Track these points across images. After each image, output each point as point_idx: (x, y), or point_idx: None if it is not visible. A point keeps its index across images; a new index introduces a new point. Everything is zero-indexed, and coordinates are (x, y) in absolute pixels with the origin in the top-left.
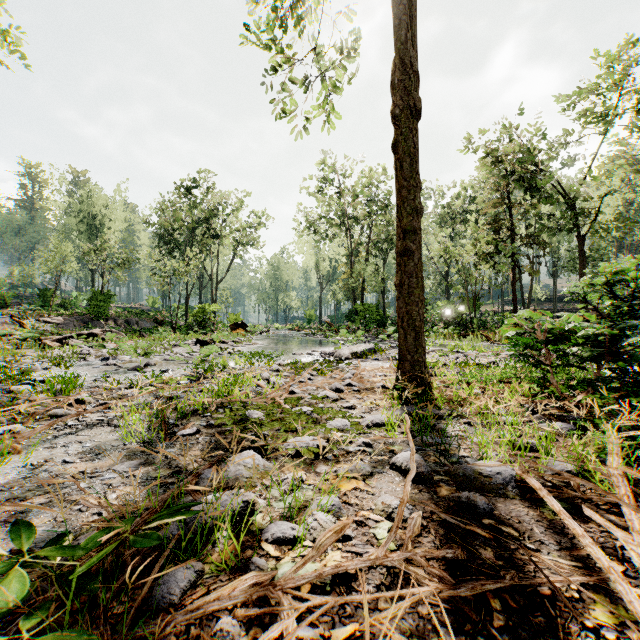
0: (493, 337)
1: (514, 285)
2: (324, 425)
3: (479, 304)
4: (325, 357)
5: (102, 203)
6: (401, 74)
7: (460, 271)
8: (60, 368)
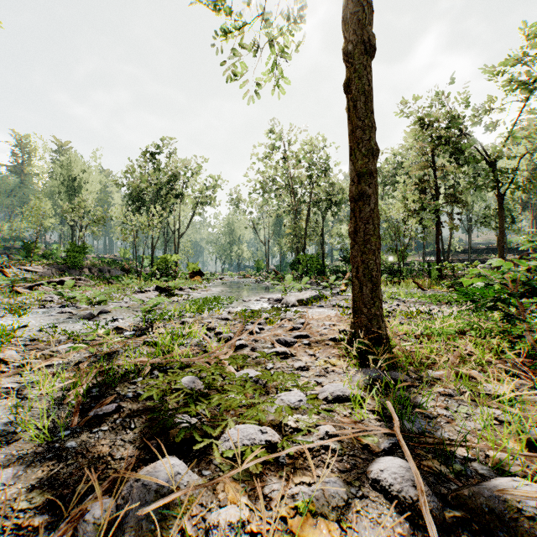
0: (423, 284)
1: (438, 238)
2: (274, 401)
3: (406, 255)
4: (273, 304)
5: (80, 168)
6: (357, 2)
7: (388, 226)
8: (13, 316)
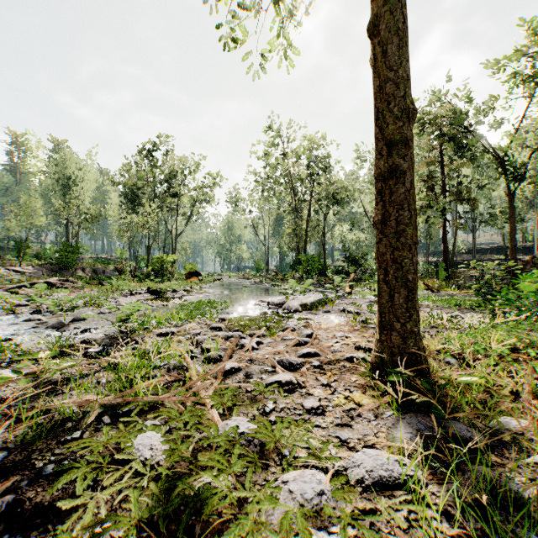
0: (432, 286)
1: (444, 237)
2: (277, 493)
3: None
4: (273, 309)
5: (75, 166)
6: None
7: None
8: None
